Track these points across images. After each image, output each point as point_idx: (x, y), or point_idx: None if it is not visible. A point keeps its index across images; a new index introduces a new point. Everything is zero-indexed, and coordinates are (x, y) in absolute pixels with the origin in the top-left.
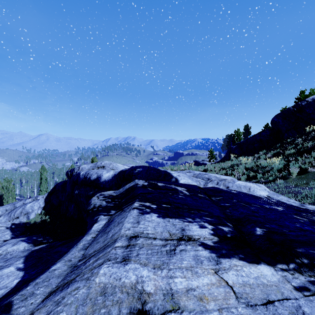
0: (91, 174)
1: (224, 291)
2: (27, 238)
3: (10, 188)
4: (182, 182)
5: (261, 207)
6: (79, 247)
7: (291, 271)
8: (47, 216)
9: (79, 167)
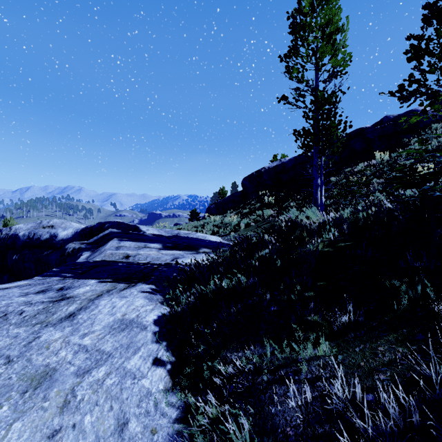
0: (40, 234)
1: (158, 253)
2: None
3: None
4: None
5: (197, 240)
6: (81, 260)
7: (188, 251)
8: None
9: (10, 228)
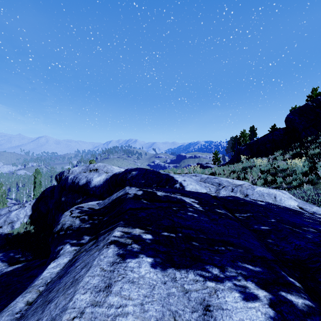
0: (80, 179)
1: None
2: (3, 254)
3: (1, 193)
4: (189, 189)
5: (319, 232)
6: None
7: None
8: (31, 227)
9: (69, 170)
